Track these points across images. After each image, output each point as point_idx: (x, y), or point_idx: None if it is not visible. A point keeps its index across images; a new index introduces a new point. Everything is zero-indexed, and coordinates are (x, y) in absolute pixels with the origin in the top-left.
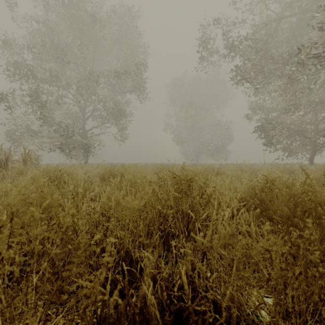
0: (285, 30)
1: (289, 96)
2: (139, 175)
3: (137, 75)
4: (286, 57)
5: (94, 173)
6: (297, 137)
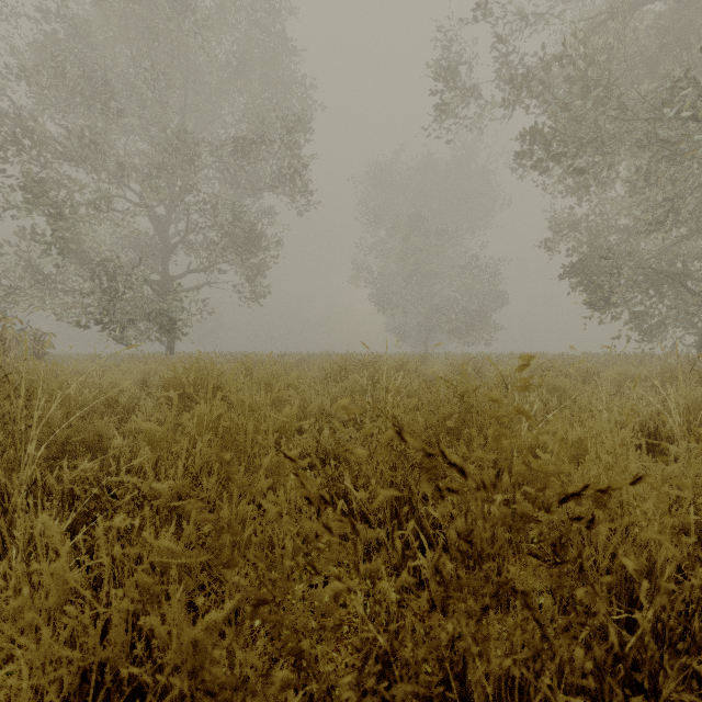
0: (642, 33)
1: (656, 191)
2: (253, 404)
3: (287, 146)
4: (654, 91)
5: (162, 380)
6: (666, 293)
